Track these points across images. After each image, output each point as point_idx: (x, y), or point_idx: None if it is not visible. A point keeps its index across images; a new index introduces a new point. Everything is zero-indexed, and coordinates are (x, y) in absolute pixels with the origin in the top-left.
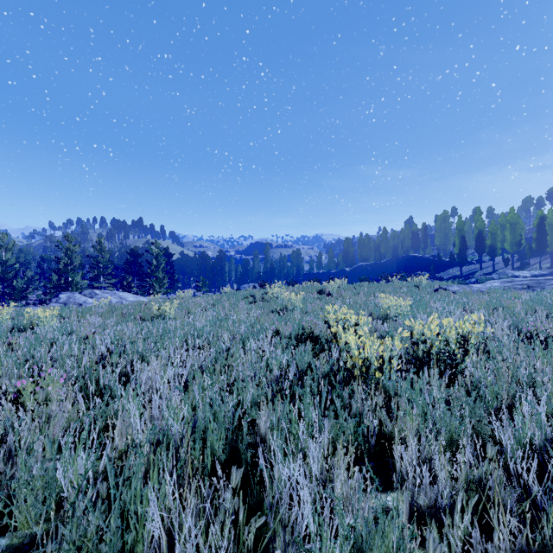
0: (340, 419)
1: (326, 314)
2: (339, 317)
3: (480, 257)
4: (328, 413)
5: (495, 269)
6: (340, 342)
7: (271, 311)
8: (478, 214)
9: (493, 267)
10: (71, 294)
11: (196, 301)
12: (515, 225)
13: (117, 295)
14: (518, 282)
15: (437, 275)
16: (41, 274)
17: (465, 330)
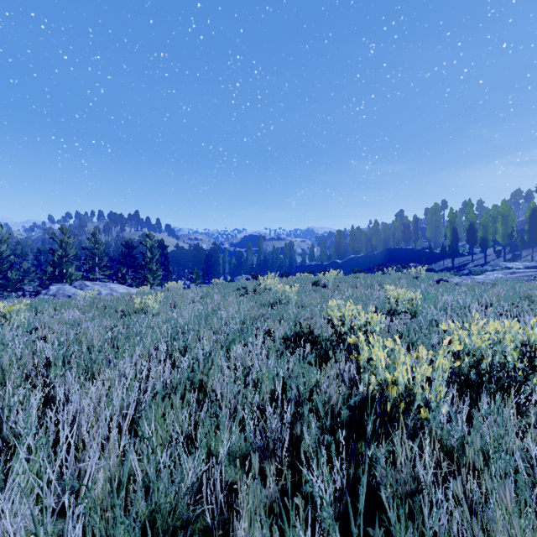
0: None
1: (329, 312)
2: (345, 315)
3: (472, 249)
4: (373, 533)
5: (487, 260)
6: (361, 357)
7: (264, 304)
8: (469, 207)
9: (485, 259)
10: (62, 285)
11: (185, 294)
12: (507, 217)
13: (108, 287)
14: (523, 274)
15: (429, 266)
16: (38, 266)
17: (532, 338)
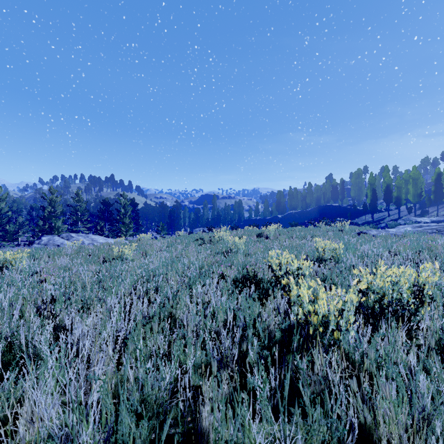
0: (309, 420)
1: (269, 259)
2: (282, 262)
3: (388, 206)
4: (293, 411)
5: (400, 216)
6: (291, 295)
7: (218, 252)
8: (386, 171)
9: (399, 214)
10: (51, 236)
11: (153, 244)
12: (417, 180)
13: (90, 238)
14: (428, 227)
15: (353, 221)
16: (31, 220)
17: (421, 280)
